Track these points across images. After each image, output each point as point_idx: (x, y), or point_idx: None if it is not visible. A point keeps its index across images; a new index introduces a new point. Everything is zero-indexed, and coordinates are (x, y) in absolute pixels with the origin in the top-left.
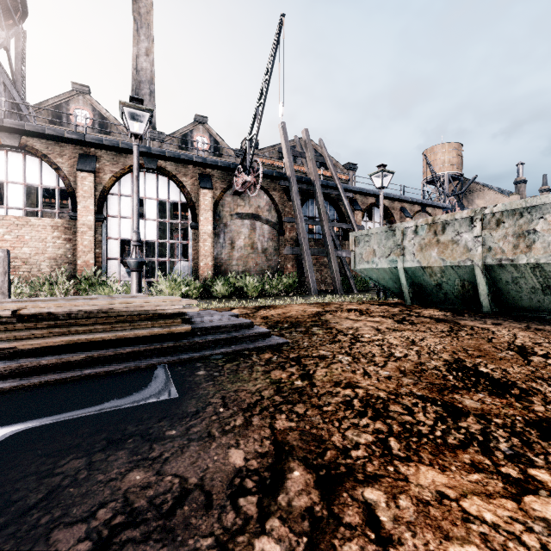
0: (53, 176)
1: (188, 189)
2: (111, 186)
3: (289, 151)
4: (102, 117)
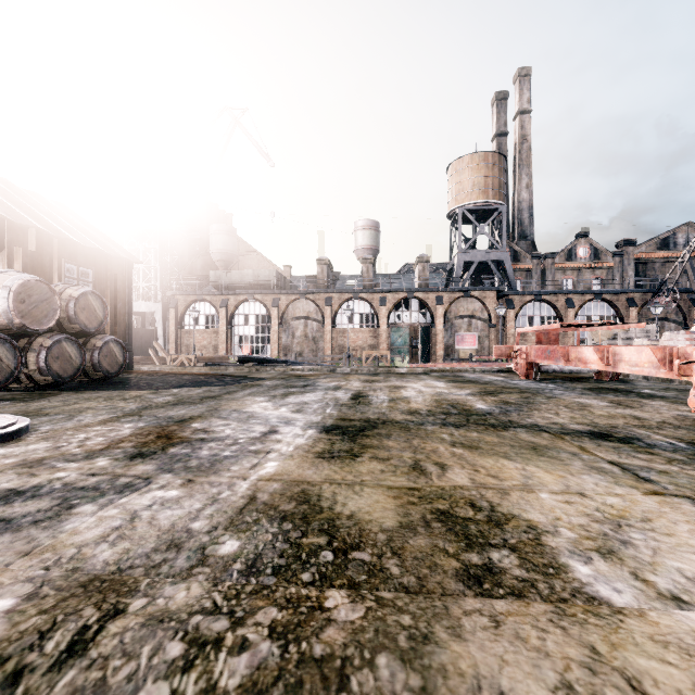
0: (550, 311)
1: (618, 308)
2: (578, 312)
3: (694, 273)
4: (515, 251)
